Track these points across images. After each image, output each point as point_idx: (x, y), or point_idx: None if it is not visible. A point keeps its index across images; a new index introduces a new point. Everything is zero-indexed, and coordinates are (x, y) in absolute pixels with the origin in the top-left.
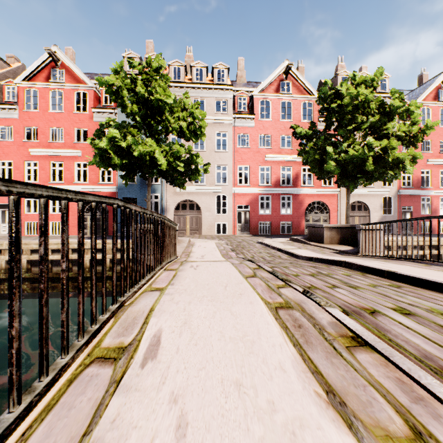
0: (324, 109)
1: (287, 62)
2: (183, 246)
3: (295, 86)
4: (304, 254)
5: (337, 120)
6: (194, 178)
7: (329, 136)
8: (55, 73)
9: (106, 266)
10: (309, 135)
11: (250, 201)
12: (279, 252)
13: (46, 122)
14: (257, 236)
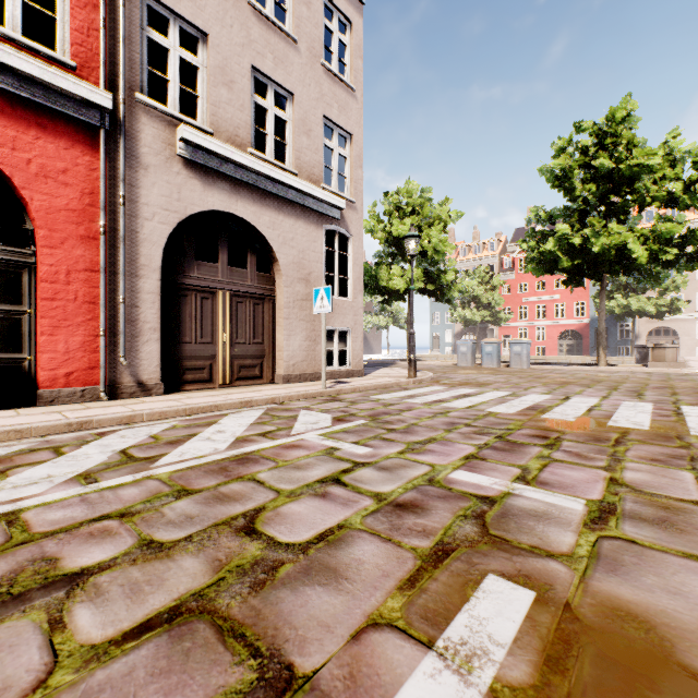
0: None
1: None
2: None
3: None
4: None
5: None
6: (674, 314)
7: None
8: None
9: None
10: None
11: None
12: None
13: (532, 279)
14: None
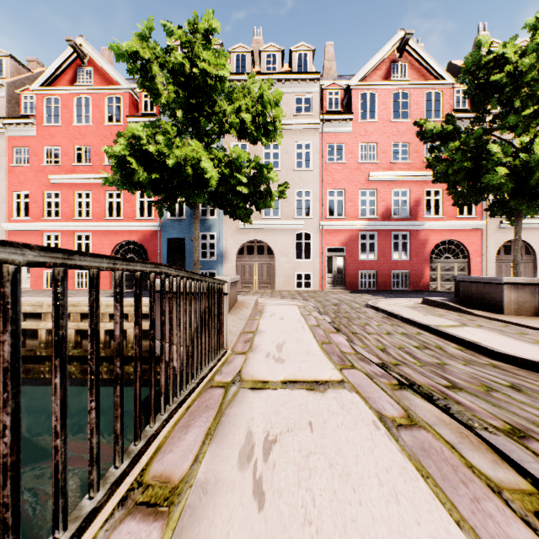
0: (475, 87)
1: (402, 33)
2: (244, 317)
3: (415, 69)
4: (499, 345)
5: (500, 102)
6: (264, 205)
7: (482, 132)
8: (81, 73)
9: (129, 340)
10: (447, 133)
11: (345, 241)
12: (430, 335)
13: (69, 140)
14: (357, 293)
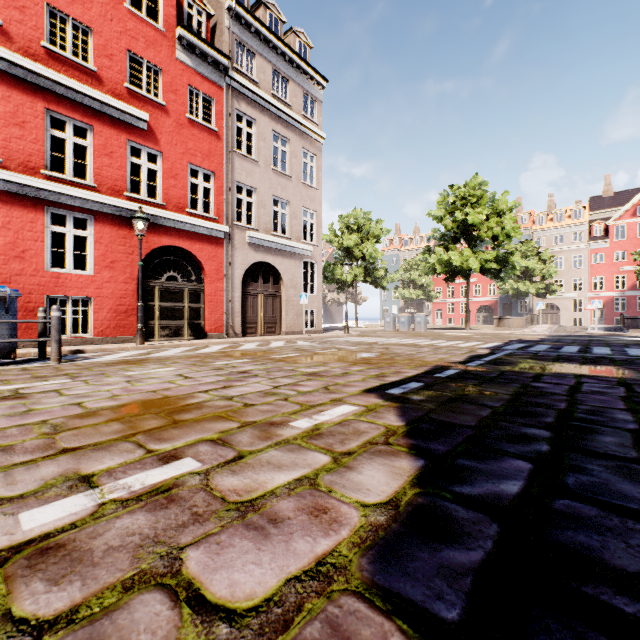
0: None
1: None
2: None
3: None
4: None
5: None
6: (551, 294)
7: None
8: None
9: None
10: None
11: (604, 302)
12: None
13: None
14: None
